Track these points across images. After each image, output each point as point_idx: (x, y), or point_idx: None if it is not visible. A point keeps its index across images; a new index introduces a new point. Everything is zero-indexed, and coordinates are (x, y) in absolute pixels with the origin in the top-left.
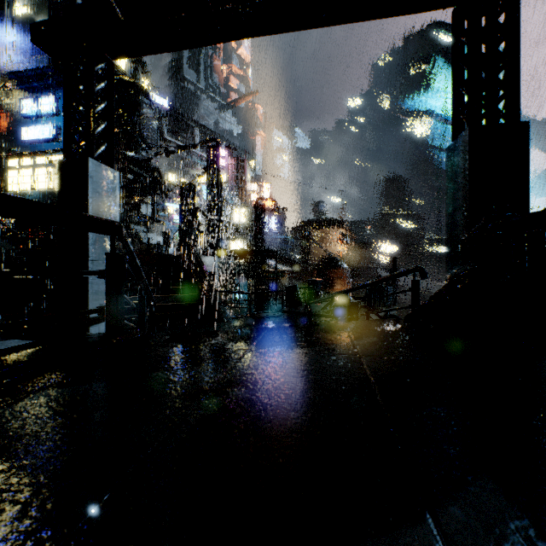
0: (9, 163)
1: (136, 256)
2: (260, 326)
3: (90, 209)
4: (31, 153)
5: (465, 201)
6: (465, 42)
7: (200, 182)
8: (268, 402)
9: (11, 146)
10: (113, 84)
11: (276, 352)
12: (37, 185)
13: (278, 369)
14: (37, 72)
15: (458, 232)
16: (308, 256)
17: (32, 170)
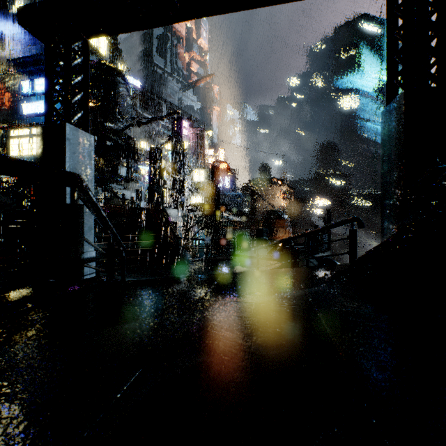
0: (11, 133)
1: (100, 207)
2: (216, 268)
3: (68, 167)
4: (28, 124)
5: (400, 158)
6: (399, 14)
7: (167, 149)
8: (219, 374)
9: (12, 119)
10: (88, 60)
11: (229, 303)
12: (33, 151)
13: (231, 325)
14: (33, 58)
15: (393, 186)
16: (255, 209)
17: (30, 138)
